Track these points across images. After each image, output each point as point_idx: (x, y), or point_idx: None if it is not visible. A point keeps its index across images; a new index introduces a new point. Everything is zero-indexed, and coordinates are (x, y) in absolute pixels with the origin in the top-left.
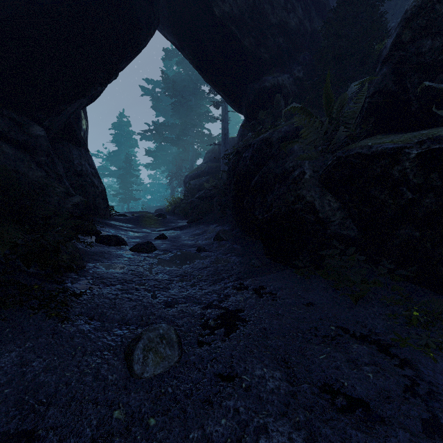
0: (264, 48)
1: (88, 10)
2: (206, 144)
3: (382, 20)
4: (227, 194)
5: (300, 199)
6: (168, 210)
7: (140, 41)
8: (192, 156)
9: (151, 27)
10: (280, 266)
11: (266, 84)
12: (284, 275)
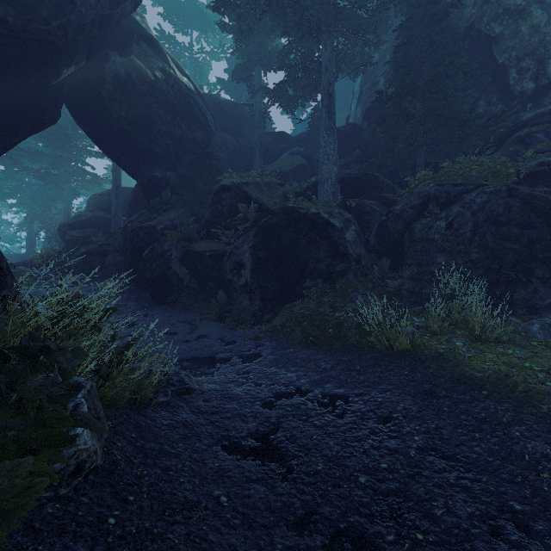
0: (156, 144)
1: (1, 114)
2: (89, 184)
3: (218, 174)
4: (122, 254)
5: (170, 268)
6: (38, 263)
7: (41, 129)
8: (68, 195)
9: (54, 122)
10: (161, 305)
11: (157, 174)
12: (161, 309)
